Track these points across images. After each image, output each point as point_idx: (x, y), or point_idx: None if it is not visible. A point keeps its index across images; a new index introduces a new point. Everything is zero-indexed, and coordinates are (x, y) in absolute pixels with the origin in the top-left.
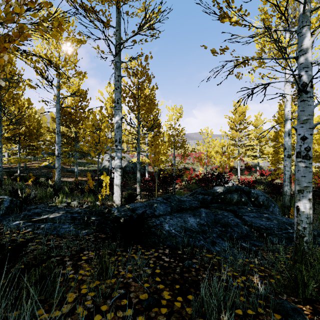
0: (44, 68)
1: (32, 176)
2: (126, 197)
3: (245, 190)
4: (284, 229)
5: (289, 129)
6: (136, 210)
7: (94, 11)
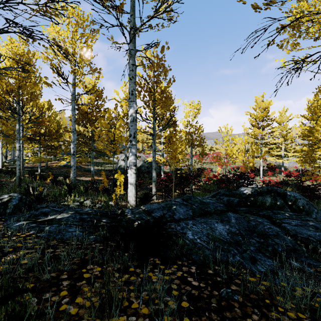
0: (59, 64)
1: (50, 174)
2: (141, 197)
3: (279, 192)
4: None
5: None
6: (152, 212)
7: None
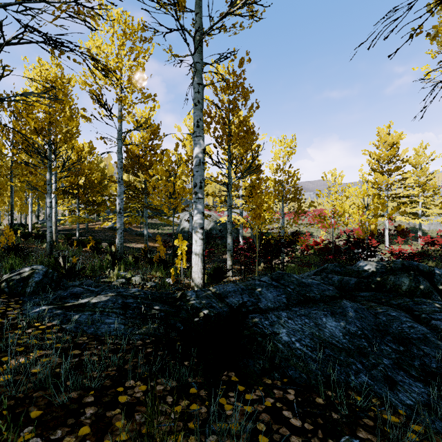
0: (100, 90)
1: (91, 240)
2: (211, 273)
3: (422, 269)
4: None
5: None
6: (226, 297)
7: None
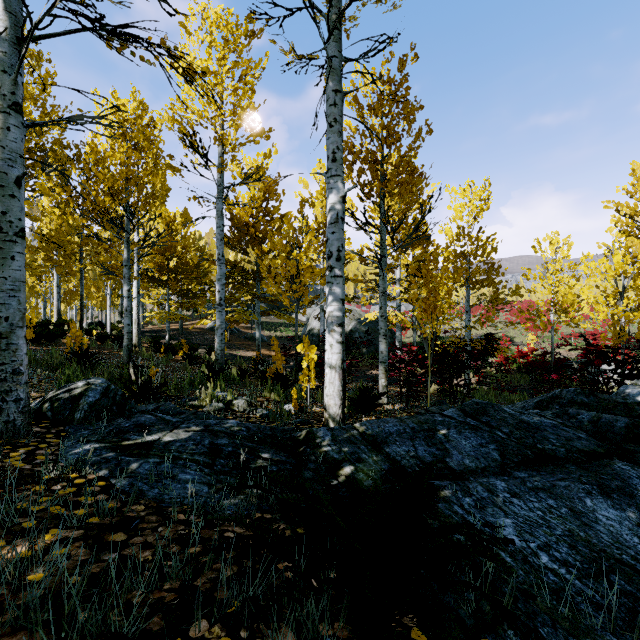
0: (192, 126)
1: (184, 344)
2: (355, 398)
3: None
4: None
5: None
6: (384, 442)
7: None
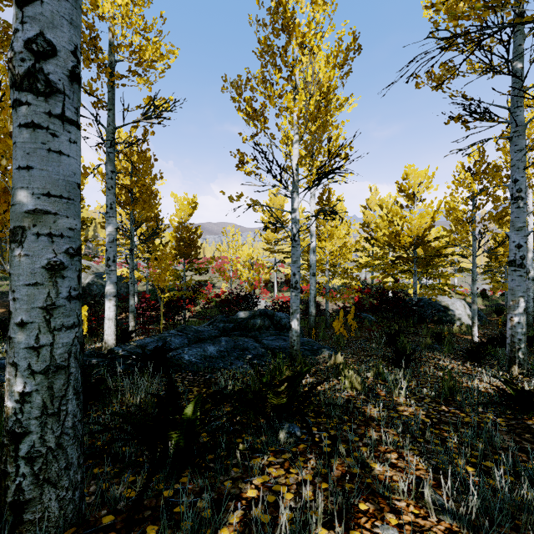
0: None
1: None
2: (119, 335)
3: (269, 313)
4: None
5: (314, 246)
6: (147, 346)
7: None
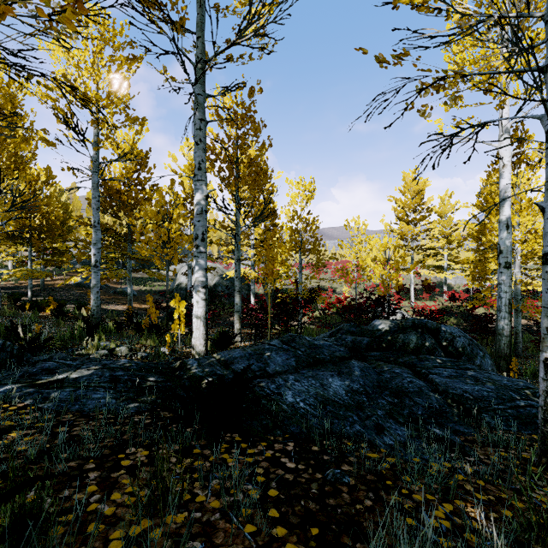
0: (70, 109)
1: (52, 301)
2: (216, 339)
3: (430, 326)
4: (508, 399)
5: (508, 216)
6: (232, 363)
7: (157, 2)
